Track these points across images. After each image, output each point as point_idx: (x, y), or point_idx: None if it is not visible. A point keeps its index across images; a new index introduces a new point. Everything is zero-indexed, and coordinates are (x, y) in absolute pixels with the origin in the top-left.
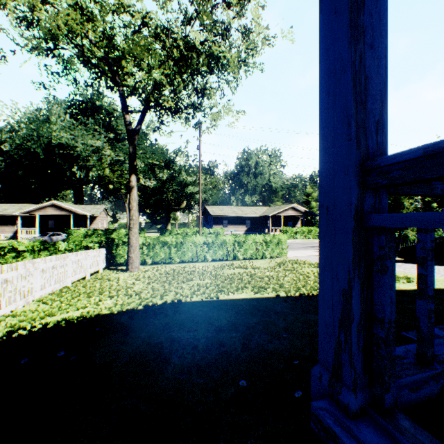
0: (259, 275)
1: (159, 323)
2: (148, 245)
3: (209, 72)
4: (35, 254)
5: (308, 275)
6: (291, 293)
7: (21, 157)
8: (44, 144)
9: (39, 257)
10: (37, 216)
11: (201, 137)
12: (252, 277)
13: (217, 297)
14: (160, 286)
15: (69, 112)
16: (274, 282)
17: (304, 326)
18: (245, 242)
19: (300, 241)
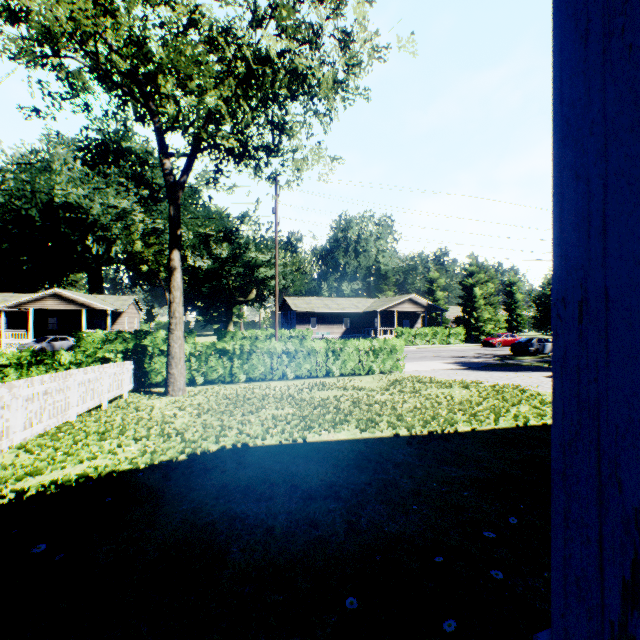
0: (366, 400)
1: (212, 486)
2: (198, 355)
3: (291, 97)
4: (22, 370)
5: (437, 400)
6: (415, 429)
7: (6, 223)
8: (42, 204)
9: (29, 374)
10: (31, 311)
11: (278, 196)
12: (356, 403)
13: (304, 439)
14: (216, 420)
15: (81, 157)
16: (389, 411)
17: (443, 489)
18: (343, 350)
19: (421, 347)
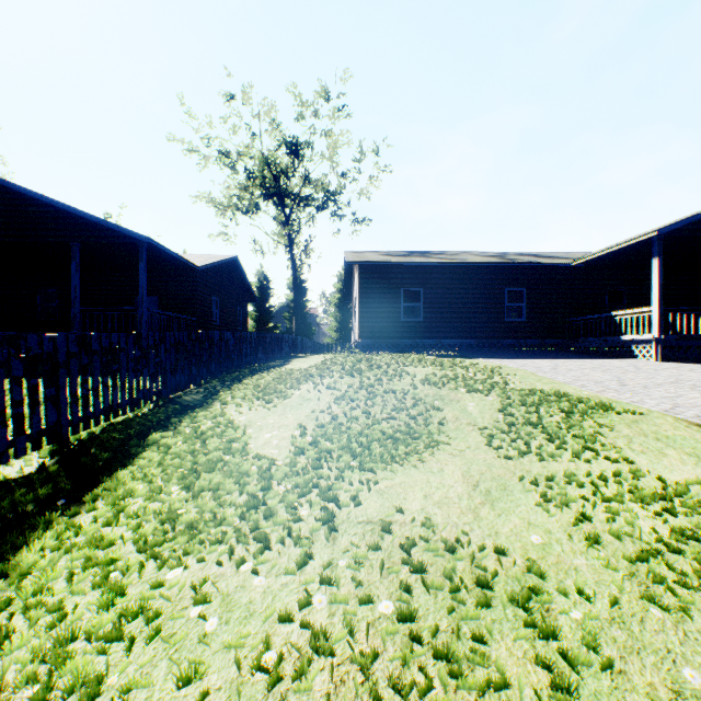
0: None
1: None
2: None
3: None
4: None
5: None
6: None
7: None
8: None
9: None
10: None
11: None
12: None
13: None
14: None
15: None
16: None
17: None
18: None
19: None
